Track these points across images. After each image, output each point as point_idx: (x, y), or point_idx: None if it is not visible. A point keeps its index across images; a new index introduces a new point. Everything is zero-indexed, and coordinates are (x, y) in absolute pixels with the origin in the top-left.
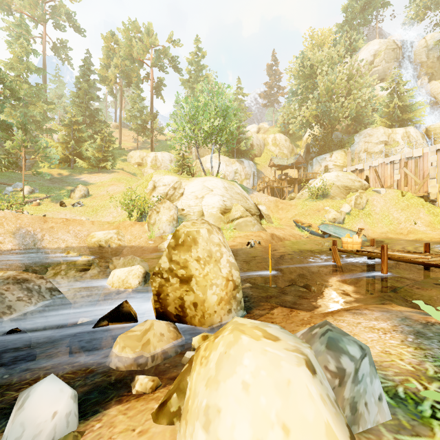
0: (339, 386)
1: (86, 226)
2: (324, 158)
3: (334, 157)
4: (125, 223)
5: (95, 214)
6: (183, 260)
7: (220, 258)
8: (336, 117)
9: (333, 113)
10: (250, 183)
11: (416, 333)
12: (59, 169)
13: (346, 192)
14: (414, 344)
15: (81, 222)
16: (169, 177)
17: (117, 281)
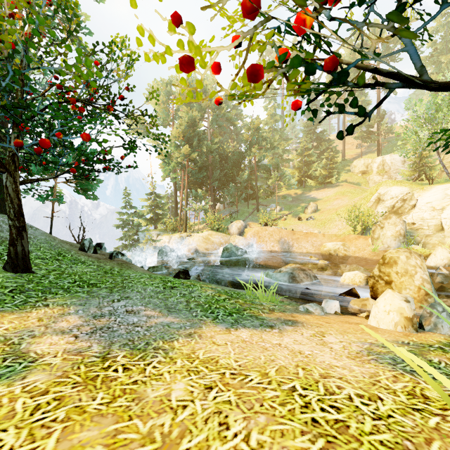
0: (429, 316)
1: (319, 238)
2: None
3: None
4: (349, 236)
5: (323, 227)
6: (387, 272)
7: (414, 274)
8: None
9: None
10: None
11: None
12: (294, 189)
13: None
14: None
15: (315, 235)
16: (397, 188)
17: (347, 279)
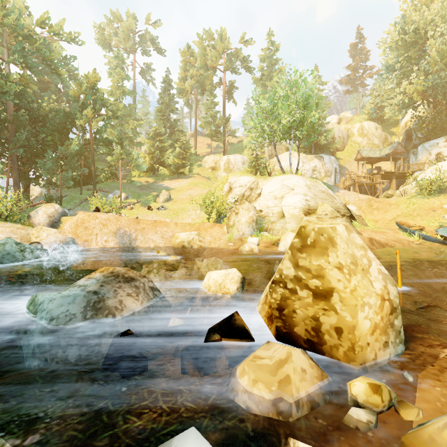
0: None
1: (171, 227)
2: (436, 144)
3: None
4: (205, 224)
5: (176, 217)
6: (315, 266)
7: (368, 267)
8: None
9: None
10: (331, 181)
11: None
12: (146, 177)
13: None
14: None
15: (166, 223)
16: (245, 177)
17: (213, 285)
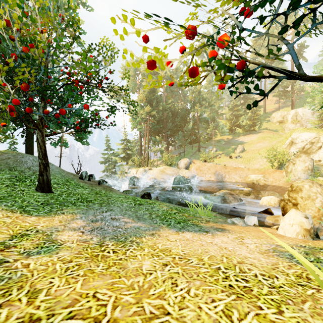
0: None
1: (245, 171)
2: None
3: None
4: (268, 170)
5: (248, 163)
6: (294, 196)
7: (315, 199)
8: None
9: None
10: None
11: None
12: (227, 135)
13: None
14: None
15: (242, 169)
16: (306, 134)
17: (265, 201)
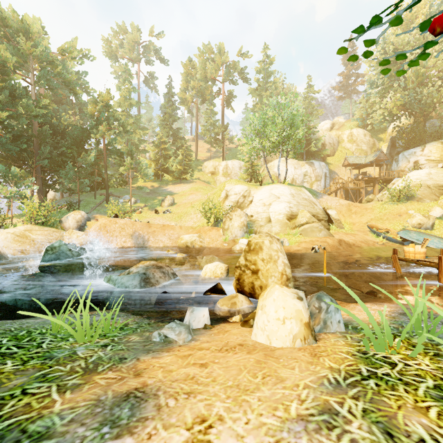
0: (318, 313)
1: (177, 230)
2: (414, 152)
3: (427, 150)
4: (204, 228)
5: (180, 220)
6: (253, 259)
7: (277, 260)
8: (430, 103)
9: (425, 100)
10: (321, 185)
11: (402, 313)
12: (151, 182)
13: (440, 192)
14: (392, 316)
15: (173, 227)
16: (239, 186)
17: (209, 272)
